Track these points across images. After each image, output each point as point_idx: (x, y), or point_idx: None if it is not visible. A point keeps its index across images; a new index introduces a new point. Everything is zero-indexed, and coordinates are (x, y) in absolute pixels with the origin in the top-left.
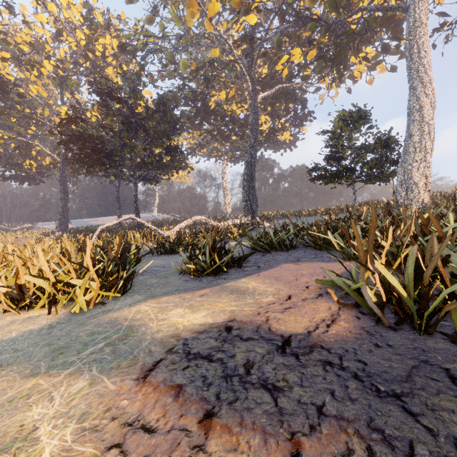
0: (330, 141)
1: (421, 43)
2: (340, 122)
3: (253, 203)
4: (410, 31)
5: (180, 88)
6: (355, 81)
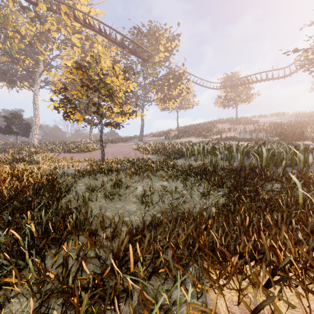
0: (7, 120)
1: (36, 103)
2: (11, 116)
3: None
4: (34, 98)
5: None
6: (21, 89)
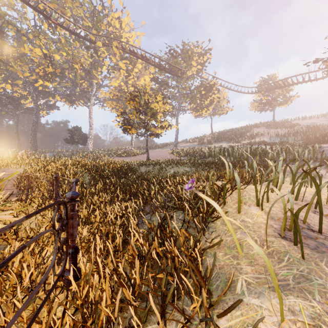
0: (71, 133)
1: (91, 118)
2: (74, 129)
3: (36, 146)
4: (89, 114)
5: None
6: (77, 106)
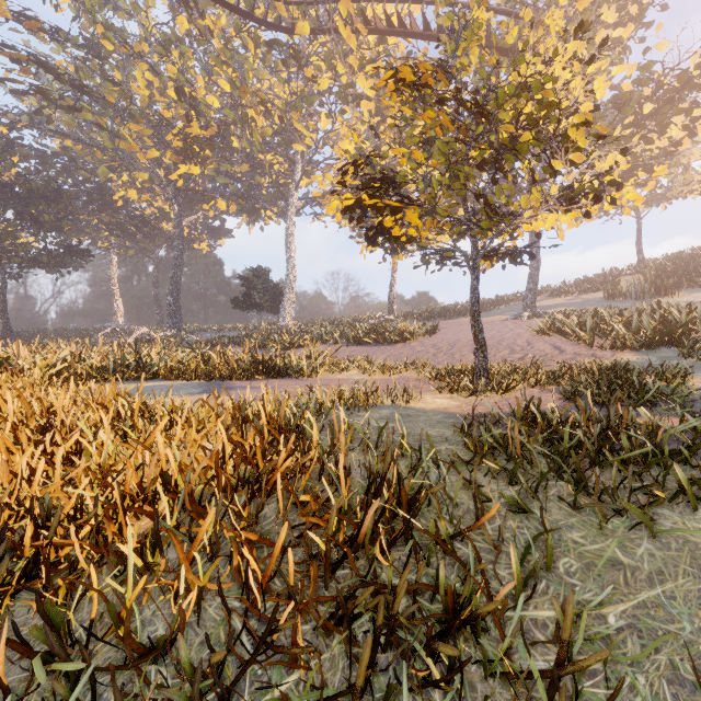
0: (246, 284)
1: (291, 244)
2: (252, 275)
3: (179, 318)
4: (287, 235)
5: (53, 151)
6: (267, 224)
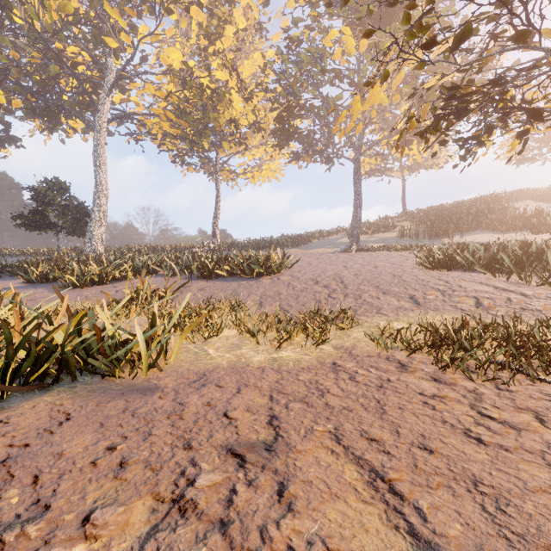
0: (36, 197)
1: (101, 157)
2: (45, 187)
3: None
4: (95, 146)
5: None
6: (69, 137)
